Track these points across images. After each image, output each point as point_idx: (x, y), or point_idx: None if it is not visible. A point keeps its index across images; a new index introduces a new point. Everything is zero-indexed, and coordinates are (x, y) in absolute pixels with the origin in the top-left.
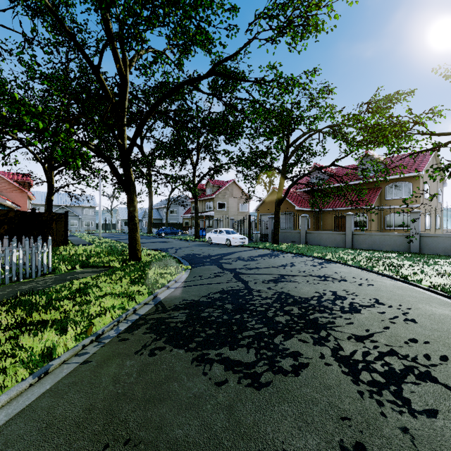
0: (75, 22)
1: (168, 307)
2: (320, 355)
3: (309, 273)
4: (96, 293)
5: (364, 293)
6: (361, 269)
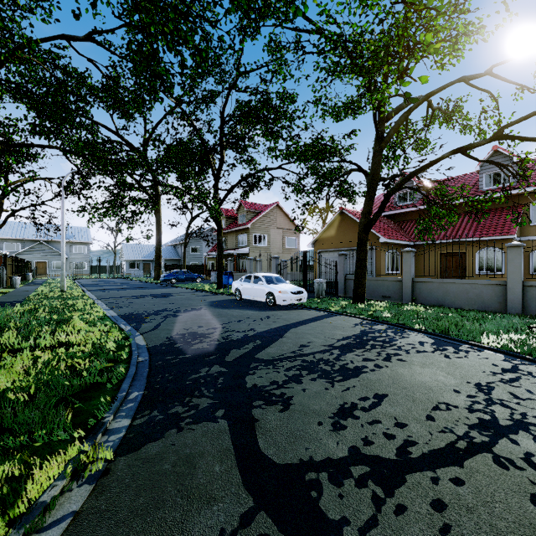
0: None
1: None
2: None
3: None
4: None
5: None
6: None
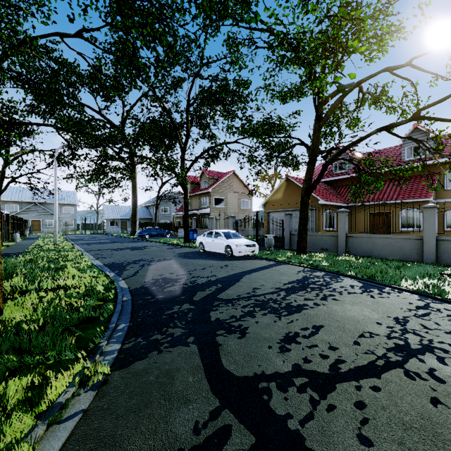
0: None
1: None
2: None
3: None
4: None
5: None
6: None
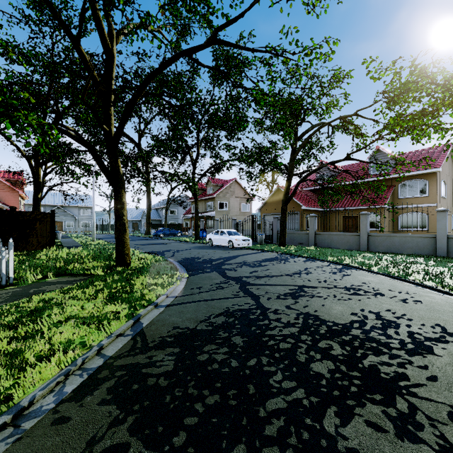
0: None
1: (151, 342)
2: None
3: (331, 283)
4: (54, 318)
5: (418, 315)
6: (391, 278)
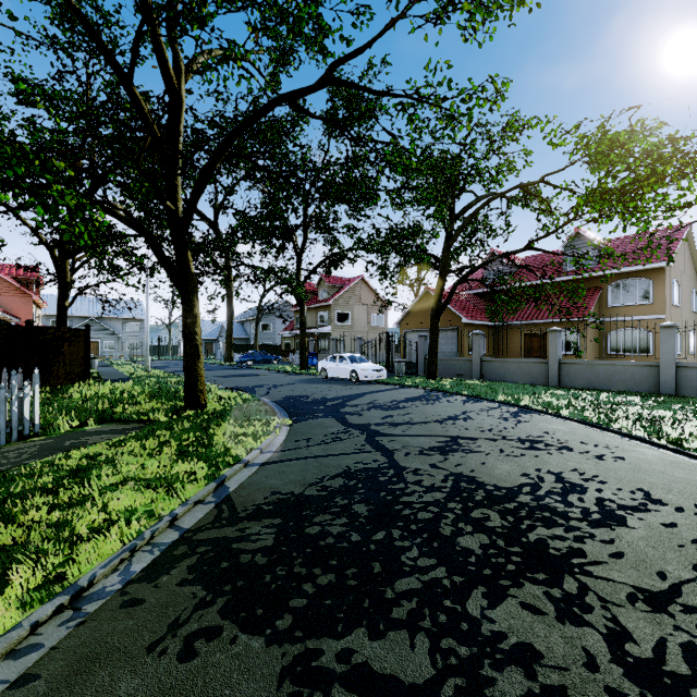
0: (98, 9)
1: (242, 511)
2: (586, 658)
3: (499, 433)
4: (106, 479)
5: (615, 477)
6: (588, 425)
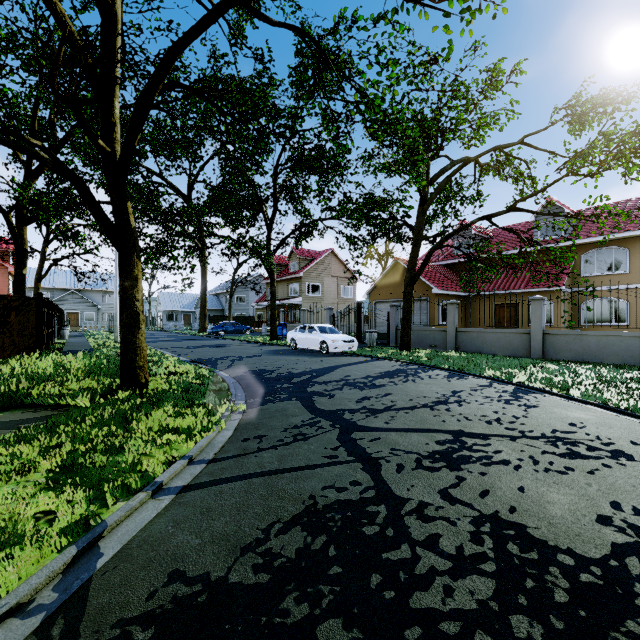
0: None
1: None
2: None
3: (512, 425)
4: None
5: None
6: (615, 412)
